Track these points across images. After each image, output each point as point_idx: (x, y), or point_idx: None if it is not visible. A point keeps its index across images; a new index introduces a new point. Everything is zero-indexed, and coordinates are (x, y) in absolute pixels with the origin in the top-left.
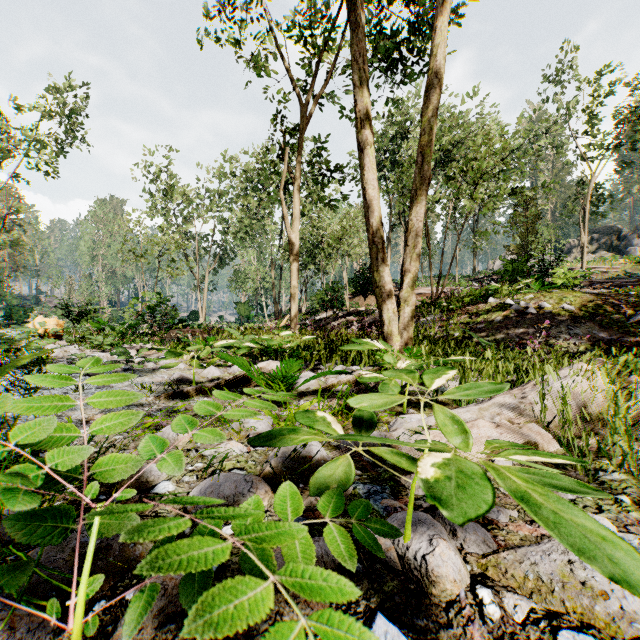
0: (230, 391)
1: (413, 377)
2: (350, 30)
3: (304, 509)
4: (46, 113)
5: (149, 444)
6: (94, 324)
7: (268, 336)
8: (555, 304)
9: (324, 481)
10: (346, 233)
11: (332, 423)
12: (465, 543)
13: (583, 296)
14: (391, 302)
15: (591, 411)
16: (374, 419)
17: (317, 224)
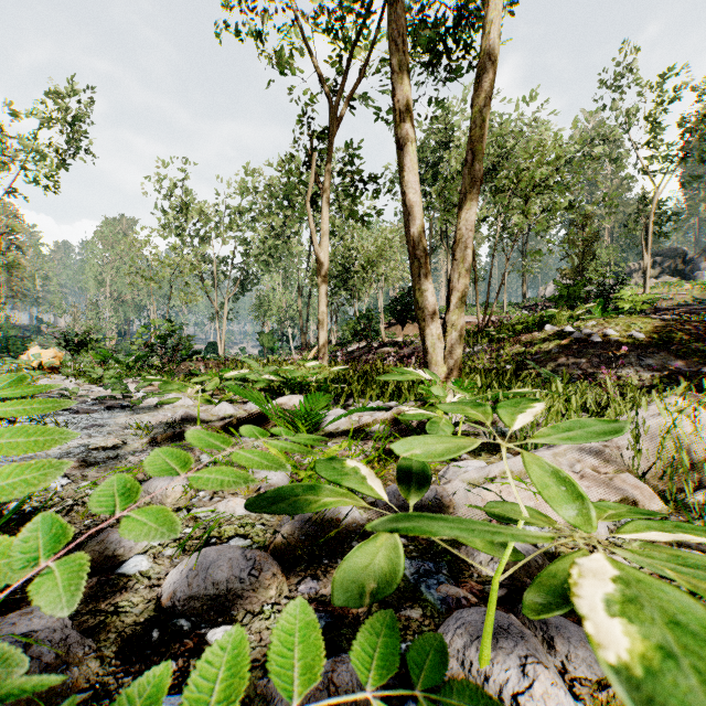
0: None
1: (483, 412)
2: (387, 5)
3: (328, 599)
4: (46, 120)
5: (34, 530)
6: (96, 356)
7: (291, 367)
8: (622, 331)
9: (356, 576)
10: (381, 254)
11: (368, 478)
12: (569, 662)
13: (654, 322)
14: (436, 326)
15: (695, 457)
16: (427, 471)
17: (349, 245)
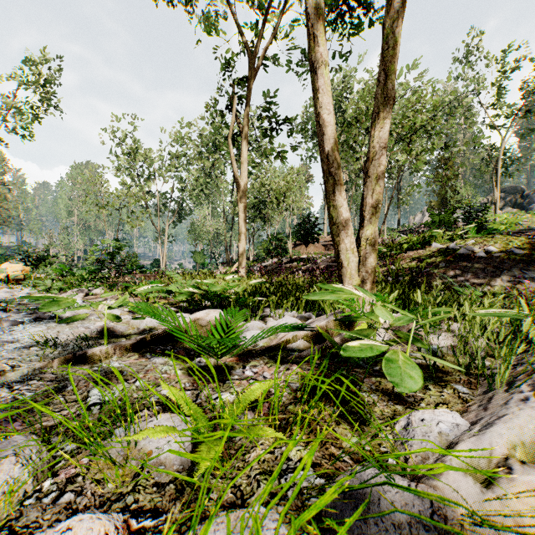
0: (156, 349)
1: None
2: None
3: None
4: (22, 82)
5: None
6: (55, 269)
7: (212, 280)
8: (502, 248)
9: None
10: (289, 188)
11: None
12: None
13: (529, 240)
14: (350, 241)
15: None
16: None
17: (263, 182)
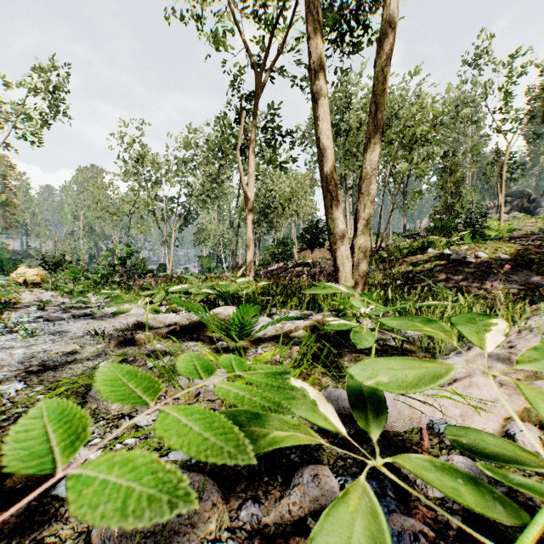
0: (185, 337)
1: (440, 329)
2: None
3: (272, 530)
4: (32, 90)
5: None
6: (70, 274)
7: (225, 282)
8: (491, 254)
9: None
10: (295, 194)
11: (318, 403)
12: None
13: (516, 246)
14: (345, 249)
15: None
16: (379, 393)
17: (269, 187)
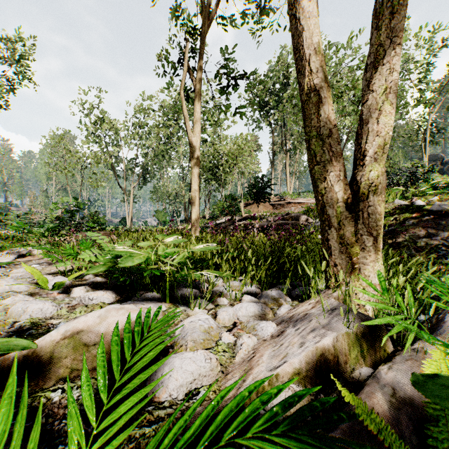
0: None
1: None
2: None
3: None
4: None
5: None
6: (13, 227)
7: (146, 243)
8: None
9: None
10: (242, 151)
11: None
12: None
13: None
14: (343, 188)
15: None
16: None
17: (218, 148)
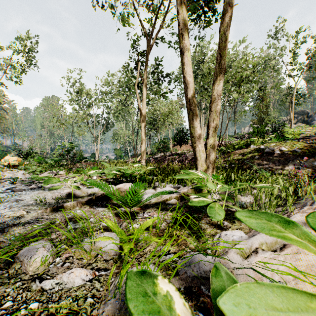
0: (98, 204)
1: (305, 238)
2: None
3: None
4: (15, 51)
5: None
6: (36, 160)
7: (126, 167)
8: (289, 148)
9: None
10: (171, 112)
11: None
12: None
13: (305, 144)
14: (201, 146)
15: None
16: None
17: (155, 108)
